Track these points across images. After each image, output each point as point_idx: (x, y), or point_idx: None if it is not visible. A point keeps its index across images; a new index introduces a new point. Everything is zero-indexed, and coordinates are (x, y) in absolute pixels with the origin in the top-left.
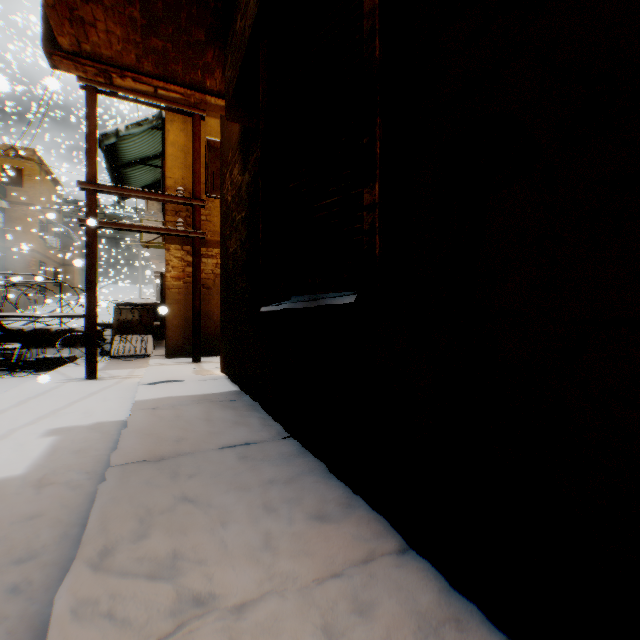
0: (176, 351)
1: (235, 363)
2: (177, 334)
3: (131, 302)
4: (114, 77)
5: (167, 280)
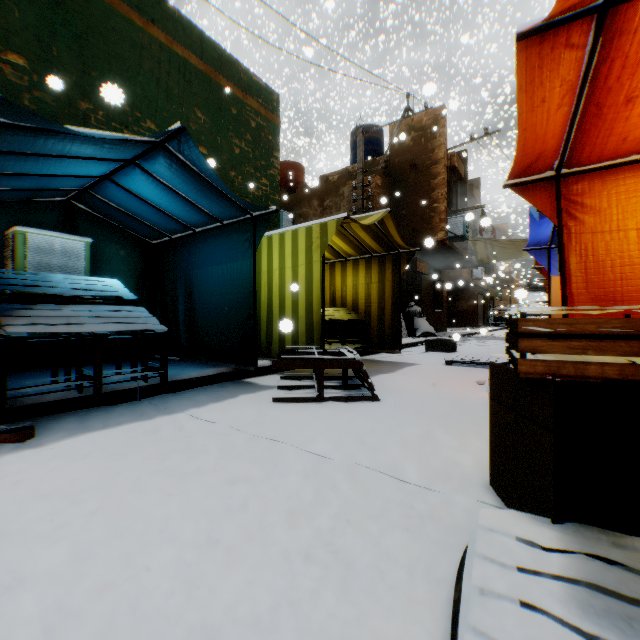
0: None
1: None
2: None
3: None
4: None
5: None
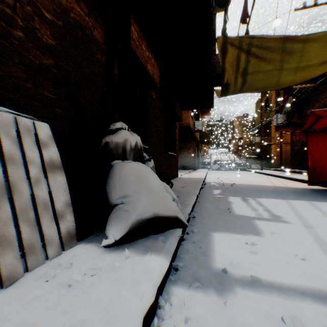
0: (273, 167)
1: (296, 166)
2: (273, 163)
3: (250, 156)
4: (281, 131)
5: (271, 152)
